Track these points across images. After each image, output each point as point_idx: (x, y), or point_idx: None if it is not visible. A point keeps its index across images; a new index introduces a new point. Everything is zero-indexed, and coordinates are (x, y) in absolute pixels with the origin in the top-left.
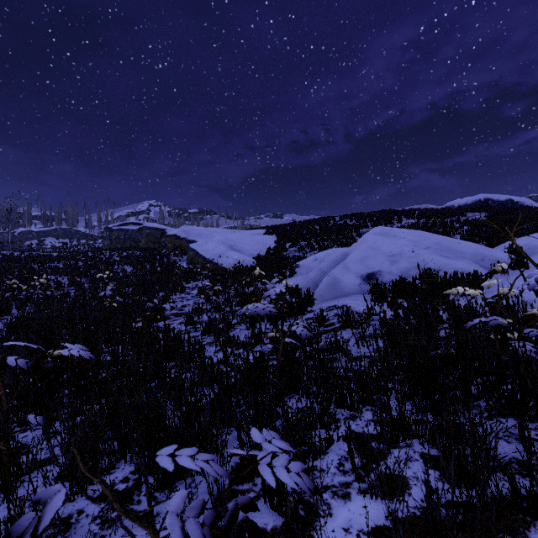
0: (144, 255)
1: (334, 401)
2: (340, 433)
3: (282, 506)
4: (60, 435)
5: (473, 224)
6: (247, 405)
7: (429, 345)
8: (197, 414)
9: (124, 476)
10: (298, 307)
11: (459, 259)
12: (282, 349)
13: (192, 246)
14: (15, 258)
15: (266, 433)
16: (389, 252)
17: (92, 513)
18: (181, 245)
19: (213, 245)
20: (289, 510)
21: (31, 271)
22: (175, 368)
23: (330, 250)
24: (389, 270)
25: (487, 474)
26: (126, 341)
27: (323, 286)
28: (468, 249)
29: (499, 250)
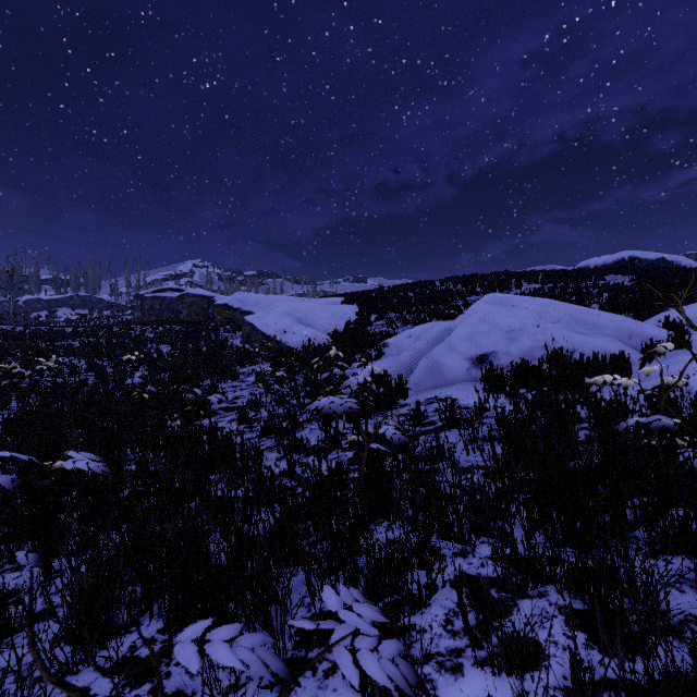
0: (185, 330)
1: (437, 530)
2: (447, 575)
3: (367, 685)
4: (61, 580)
5: (615, 291)
6: (319, 536)
7: (566, 454)
8: (251, 546)
9: (149, 636)
10: (386, 399)
11: (599, 336)
12: (366, 458)
13: (249, 319)
14: (17, 334)
15: (345, 593)
16: (507, 327)
17: (101, 691)
18: (235, 318)
19: (276, 317)
20: (377, 692)
21: (37, 351)
22: (221, 484)
23: (429, 324)
24: (507, 350)
25: (658, 642)
26: (159, 445)
27: (419, 371)
28: (611, 322)
29: (651, 324)
